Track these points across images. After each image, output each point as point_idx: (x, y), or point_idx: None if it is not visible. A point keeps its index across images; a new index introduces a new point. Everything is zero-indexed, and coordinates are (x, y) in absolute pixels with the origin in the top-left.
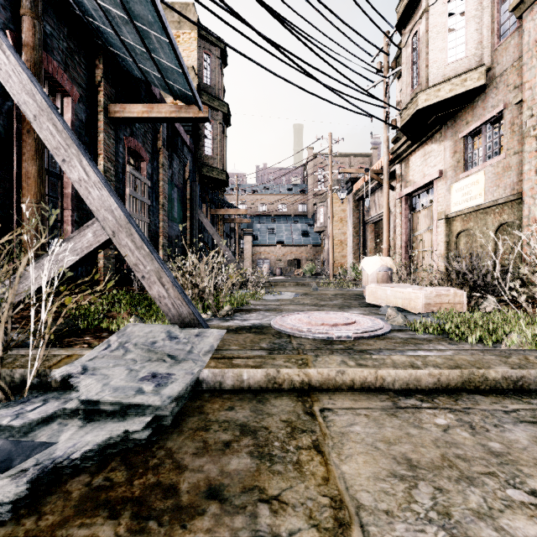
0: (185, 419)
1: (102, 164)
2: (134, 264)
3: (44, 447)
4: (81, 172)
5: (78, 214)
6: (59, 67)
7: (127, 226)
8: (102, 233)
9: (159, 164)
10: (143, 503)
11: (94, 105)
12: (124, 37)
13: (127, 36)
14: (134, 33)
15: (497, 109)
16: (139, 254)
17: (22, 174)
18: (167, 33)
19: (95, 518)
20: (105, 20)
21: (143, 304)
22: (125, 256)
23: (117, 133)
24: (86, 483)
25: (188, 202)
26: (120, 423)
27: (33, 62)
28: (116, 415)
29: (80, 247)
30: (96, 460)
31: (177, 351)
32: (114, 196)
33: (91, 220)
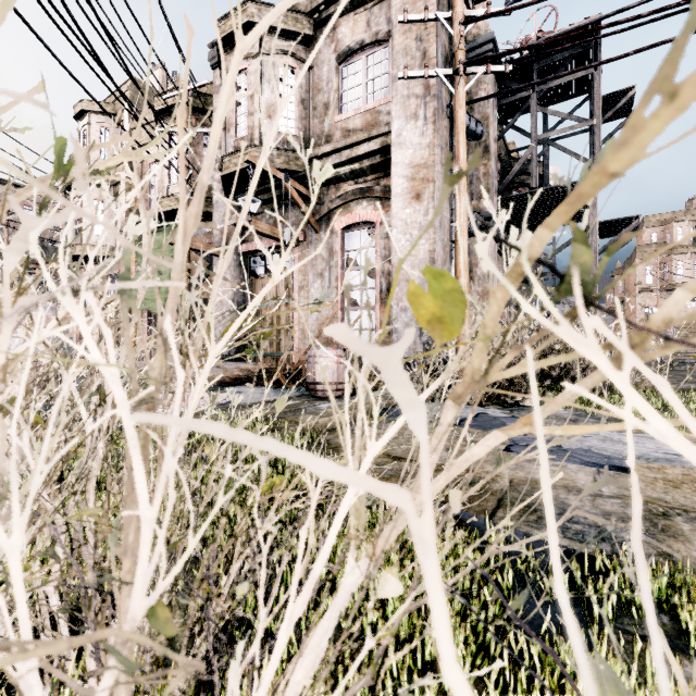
0: None
1: None
2: None
3: None
4: None
5: None
6: None
7: None
8: None
9: None
10: None
11: None
12: None
13: None
14: None
15: (117, 271)
16: None
17: None
18: None
19: None
20: None
21: None
22: None
23: None
24: None
25: None
26: None
27: None
28: None
29: None
30: None
31: None
32: None
33: None
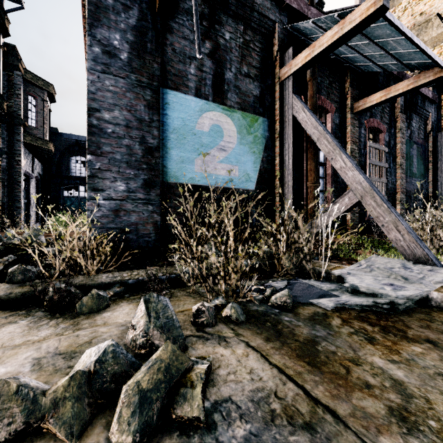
0: (413, 313)
1: (349, 147)
2: (376, 217)
3: (336, 296)
4: (341, 163)
5: (334, 185)
6: (324, 98)
7: (371, 191)
8: (354, 198)
9: (395, 129)
10: (385, 328)
11: (344, 109)
12: (366, 53)
13: (369, 51)
14: (374, 47)
15: None
16: (379, 210)
17: (307, 169)
18: (403, 34)
19: (363, 322)
20: (352, 51)
21: (381, 248)
22: (370, 211)
23: (360, 121)
24: (357, 313)
25: (430, 155)
26: (371, 298)
27: (312, 105)
28: (368, 296)
29: (341, 207)
30: (359, 308)
31: (410, 276)
32: (361, 173)
33: (341, 188)
